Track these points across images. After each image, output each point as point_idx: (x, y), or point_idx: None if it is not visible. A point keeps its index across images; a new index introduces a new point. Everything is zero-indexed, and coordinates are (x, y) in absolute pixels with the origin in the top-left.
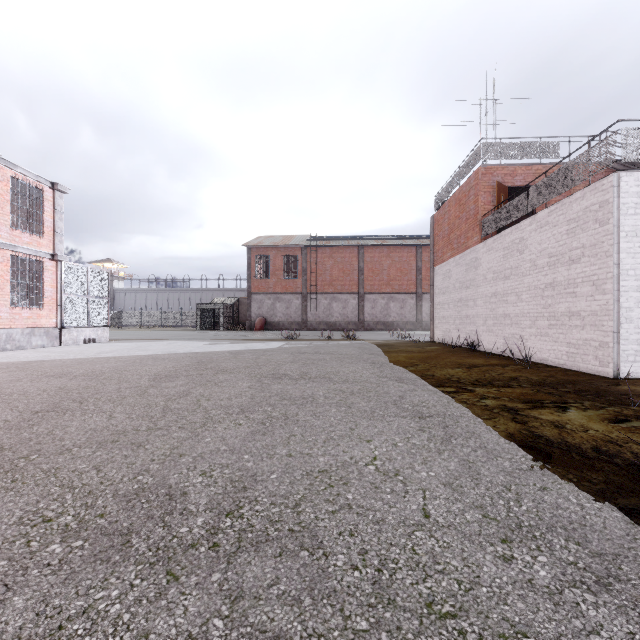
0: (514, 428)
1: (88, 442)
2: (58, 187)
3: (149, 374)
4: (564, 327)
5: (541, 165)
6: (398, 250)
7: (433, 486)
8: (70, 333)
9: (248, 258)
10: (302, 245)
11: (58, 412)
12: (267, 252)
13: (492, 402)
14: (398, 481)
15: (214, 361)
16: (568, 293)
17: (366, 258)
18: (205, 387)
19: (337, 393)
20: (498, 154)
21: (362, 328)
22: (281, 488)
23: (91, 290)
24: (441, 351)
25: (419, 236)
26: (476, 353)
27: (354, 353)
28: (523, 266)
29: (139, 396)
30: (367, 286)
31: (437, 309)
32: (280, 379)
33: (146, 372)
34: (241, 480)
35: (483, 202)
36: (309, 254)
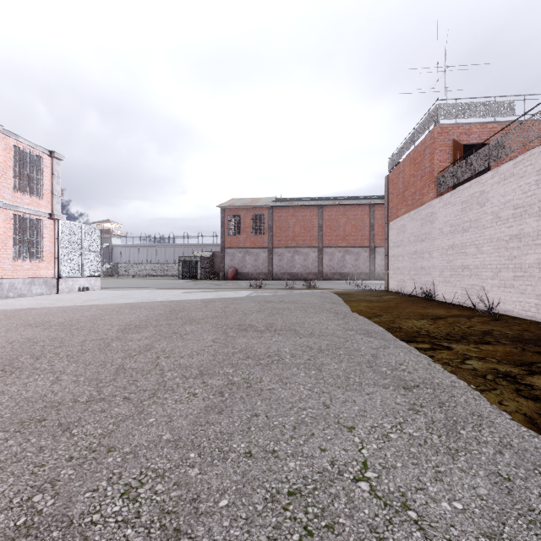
0: (528, 407)
1: (9, 421)
2: (55, 155)
3: (120, 324)
4: (533, 279)
5: (496, 123)
6: (353, 209)
7: (472, 540)
8: (66, 282)
9: (222, 217)
10: (268, 205)
11: (6, 371)
12: (238, 212)
13: (479, 364)
14: (411, 524)
15: (185, 310)
16: (538, 244)
17: (324, 216)
18: (169, 340)
19: (304, 350)
20: (453, 114)
21: (321, 278)
22: (232, 535)
23: (85, 245)
24: (399, 300)
25: (371, 197)
26: (434, 303)
27: (316, 302)
28: (484, 219)
29: (99, 351)
30: (325, 241)
31: (391, 261)
32: (245, 331)
33: (119, 321)
34: (175, 510)
35: (439, 160)
36: (274, 213)
